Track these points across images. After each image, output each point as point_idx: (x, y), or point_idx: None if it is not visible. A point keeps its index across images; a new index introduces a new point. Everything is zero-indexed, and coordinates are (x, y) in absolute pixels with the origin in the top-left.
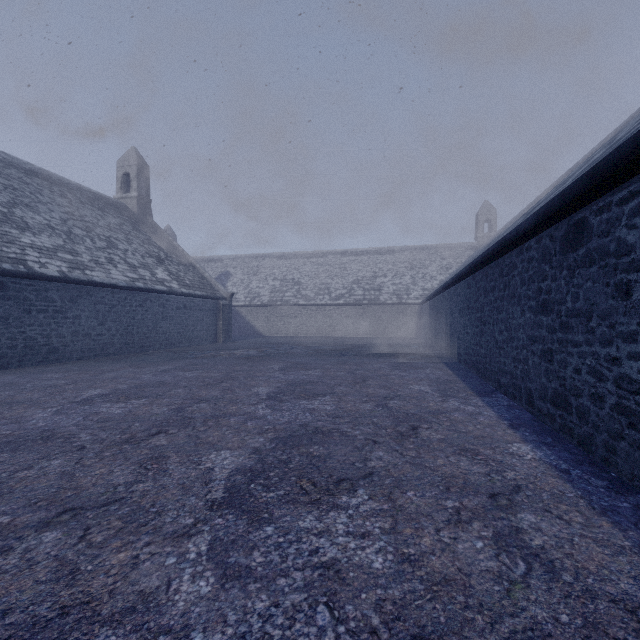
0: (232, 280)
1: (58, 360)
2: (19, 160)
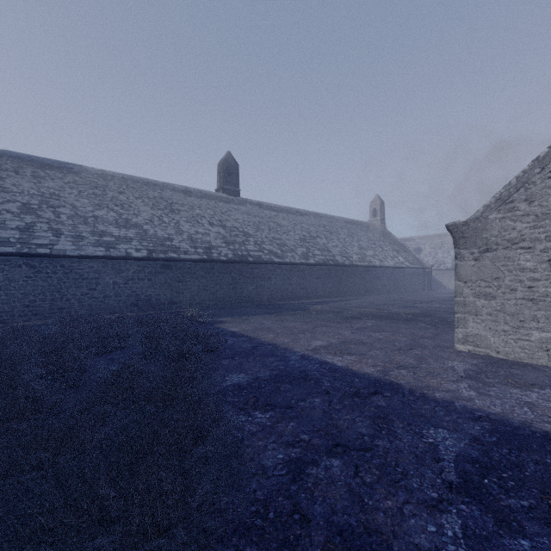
0: (423, 253)
1: (378, 294)
2: (346, 218)
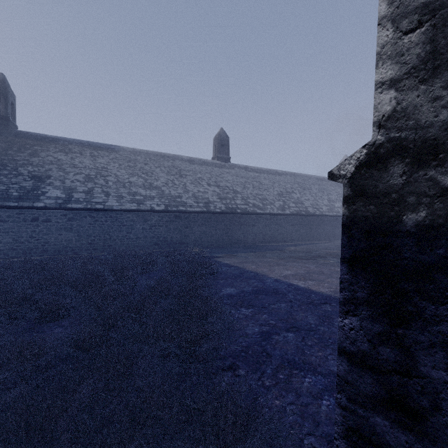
0: None
1: None
2: (317, 176)
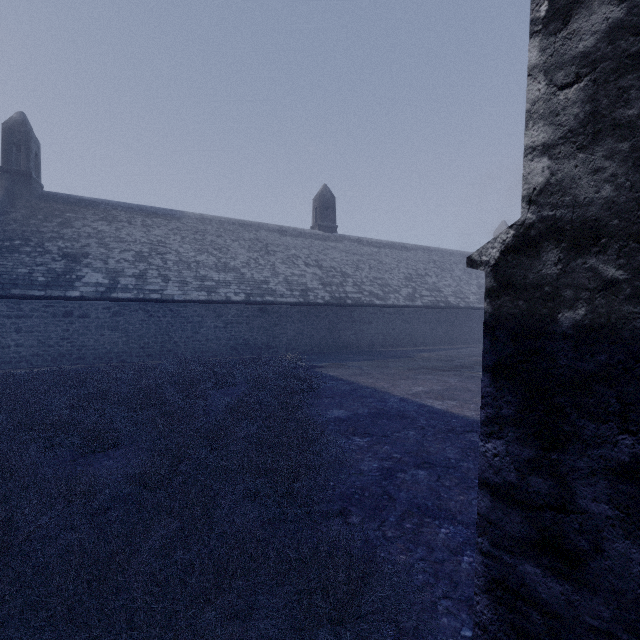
0: None
1: None
2: (462, 252)
